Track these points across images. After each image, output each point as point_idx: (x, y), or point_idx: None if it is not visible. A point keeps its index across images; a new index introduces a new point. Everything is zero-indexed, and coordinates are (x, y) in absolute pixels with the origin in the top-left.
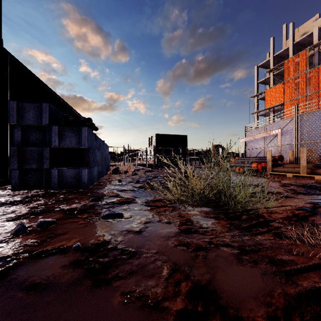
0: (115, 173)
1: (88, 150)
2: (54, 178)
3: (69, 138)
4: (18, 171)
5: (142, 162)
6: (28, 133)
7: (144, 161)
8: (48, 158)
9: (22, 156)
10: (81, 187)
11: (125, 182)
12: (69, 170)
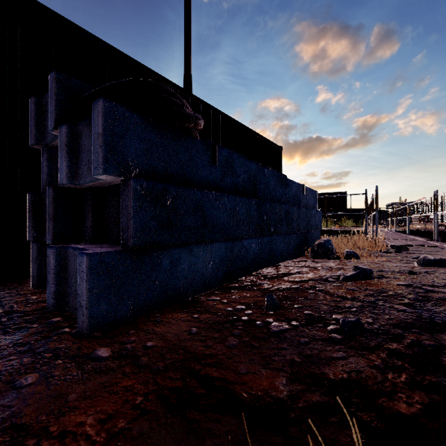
0: (317, 255)
1: (125, 186)
2: (50, 273)
3: (87, 154)
4: (37, 246)
5: (427, 227)
6: (58, 163)
7: (431, 224)
8: (51, 216)
9: (42, 213)
10: (78, 322)
11: (287, 317)
12: (75, 255)
